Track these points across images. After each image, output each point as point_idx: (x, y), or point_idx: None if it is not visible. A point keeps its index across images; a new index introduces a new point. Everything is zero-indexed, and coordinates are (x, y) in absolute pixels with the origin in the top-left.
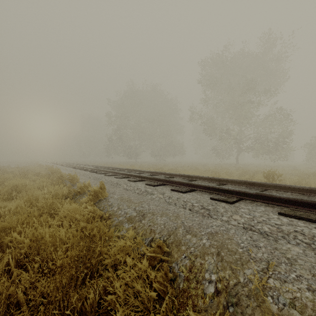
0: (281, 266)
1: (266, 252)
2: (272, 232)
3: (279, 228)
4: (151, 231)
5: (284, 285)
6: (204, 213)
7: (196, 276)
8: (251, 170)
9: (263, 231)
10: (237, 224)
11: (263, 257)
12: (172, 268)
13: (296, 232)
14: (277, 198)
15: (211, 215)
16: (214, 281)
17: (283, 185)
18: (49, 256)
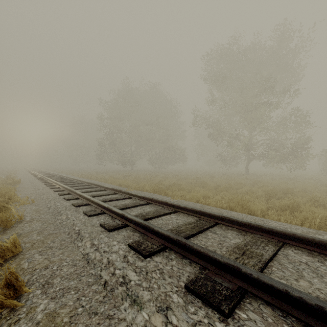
0: None
1: None
2: None
3: None
4: None
5: None
6: None
7: None
8: (273, 185)
9: None
10: None
11: None
12: None
13: None
14: None
15: None
16: None
17: None
18: None
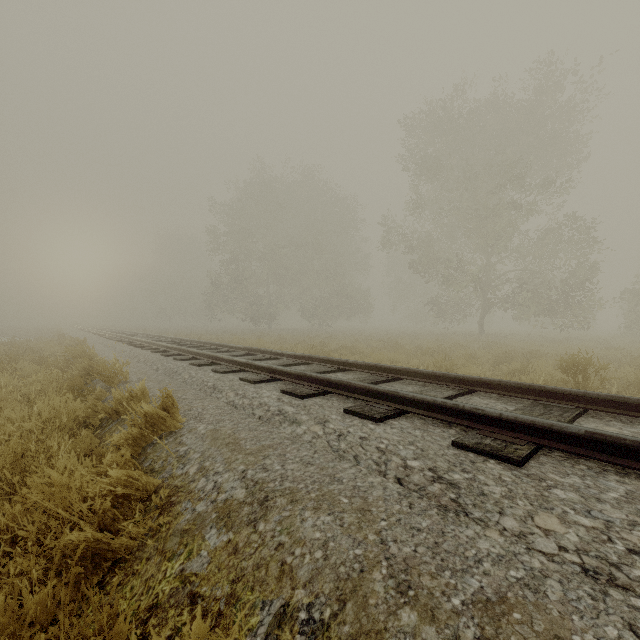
0: None
1: None
2: None
3: None
4: (284, 572)
5: None
6: (442, 497)
7: None
8: (516, 348)
9: None
10: (560, 554)
11: None
12: None
13: None
14: None
15: (466, 507)
16: None
17: (636, 400)
18: None
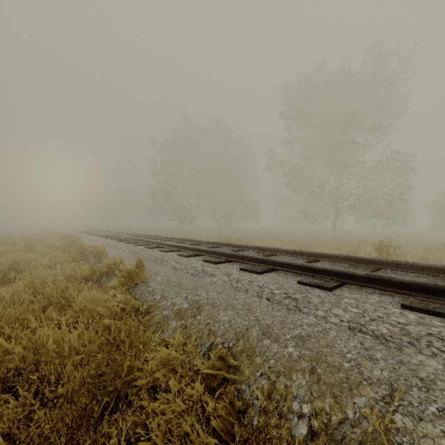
0: (411, 392)
1: (387, 367)
2: (393, 335)
3: (403, 330)
4: (210, 332)
5: (420, 426)
6: (289, 305)
7: (278, 407)
8: (355, 239)
9: (379, 333)
10: (340, 323)
11: (383, 377)
12: (241, 392)
13: (430, 336)
14: (398, 282)
15: (300, 308)
16: (306, 416)
17: (405, 262)
18: (52, 372)
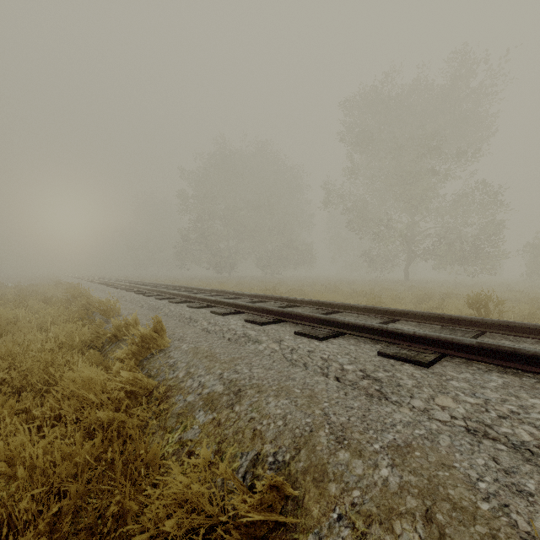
0: None
1: None
2: None
3: None
4: (255, 434)
5: None
6: (369, 388)
7: None
8: (435, 291)
9: (519, 441)
10: (451, 420)
11: None
12: None
13: None
14: (528, 355)
15: (386, 394)
16: None
17: (521, 324)
18: None
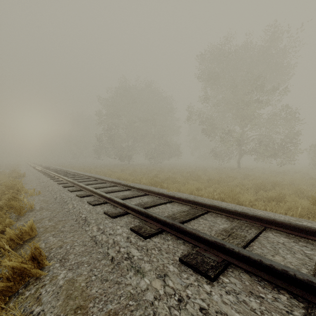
0: None
1: None
2: None
3: None
4: None
5: None
6: None
7: None
8: (262, 178)
9: None
10: None
11: None
12: None
13: None
14: None
15: None
16: None
17: None
18: None
